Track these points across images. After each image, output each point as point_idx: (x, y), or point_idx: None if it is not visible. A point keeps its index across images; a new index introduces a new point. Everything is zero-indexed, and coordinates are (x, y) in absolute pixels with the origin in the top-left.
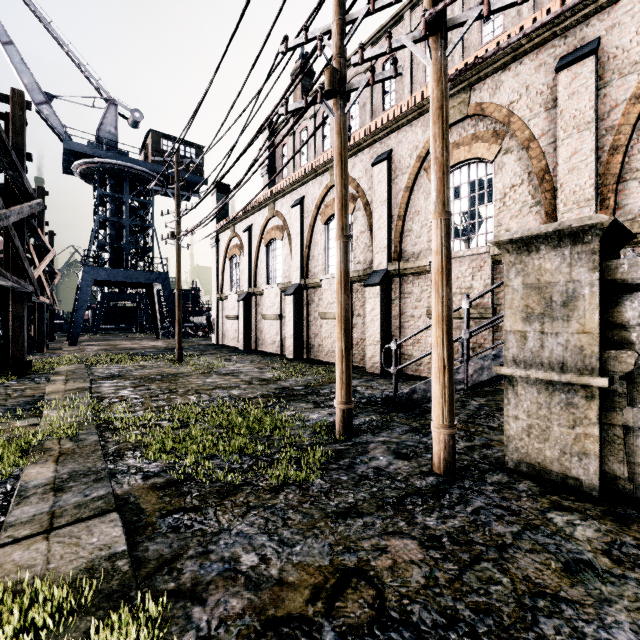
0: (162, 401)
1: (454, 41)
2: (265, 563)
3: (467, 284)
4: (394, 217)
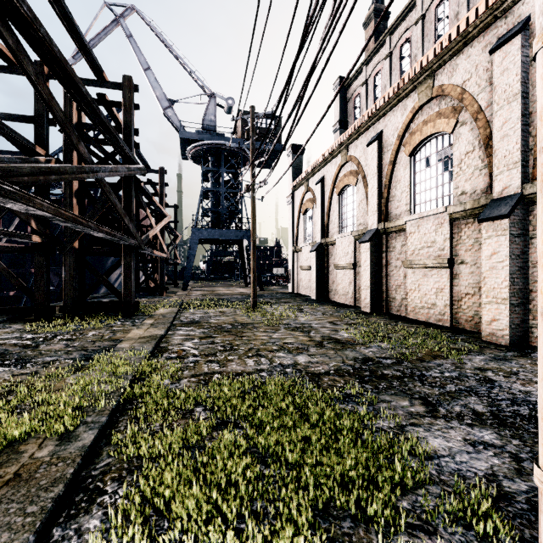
0: (216, 364)
1: None
2: None
3: None
4: (533, 115)
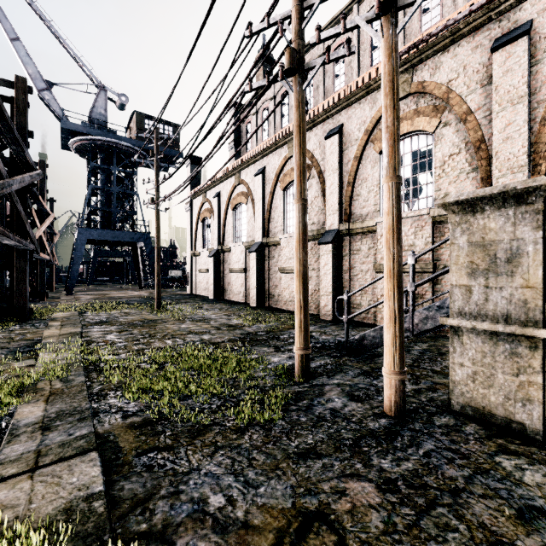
0: (142, 345)
1: (404, 19)
2: (231, 505)
3: (410, 242)
4: (344, 183)
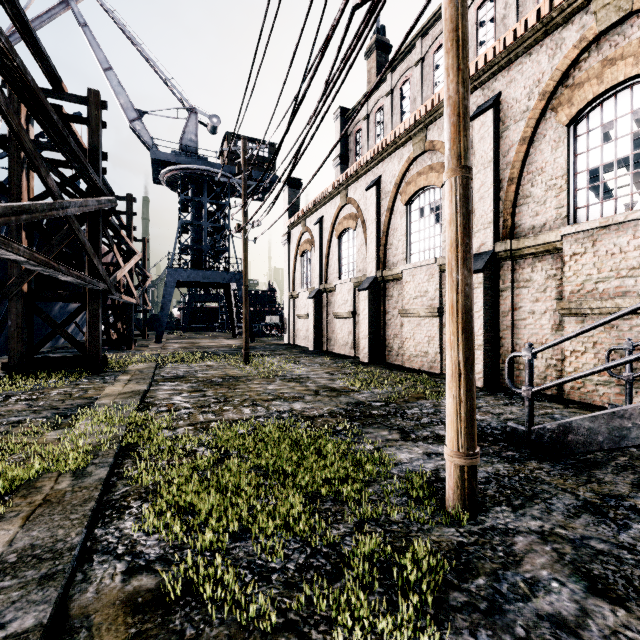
0: (211, 414)
1: None
2: None
3: (631, 263)
4: (503, 182)
